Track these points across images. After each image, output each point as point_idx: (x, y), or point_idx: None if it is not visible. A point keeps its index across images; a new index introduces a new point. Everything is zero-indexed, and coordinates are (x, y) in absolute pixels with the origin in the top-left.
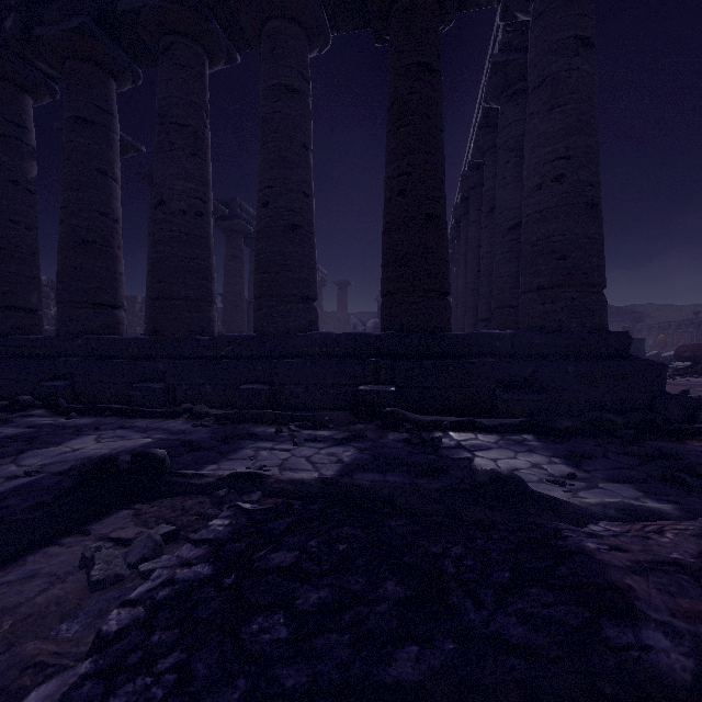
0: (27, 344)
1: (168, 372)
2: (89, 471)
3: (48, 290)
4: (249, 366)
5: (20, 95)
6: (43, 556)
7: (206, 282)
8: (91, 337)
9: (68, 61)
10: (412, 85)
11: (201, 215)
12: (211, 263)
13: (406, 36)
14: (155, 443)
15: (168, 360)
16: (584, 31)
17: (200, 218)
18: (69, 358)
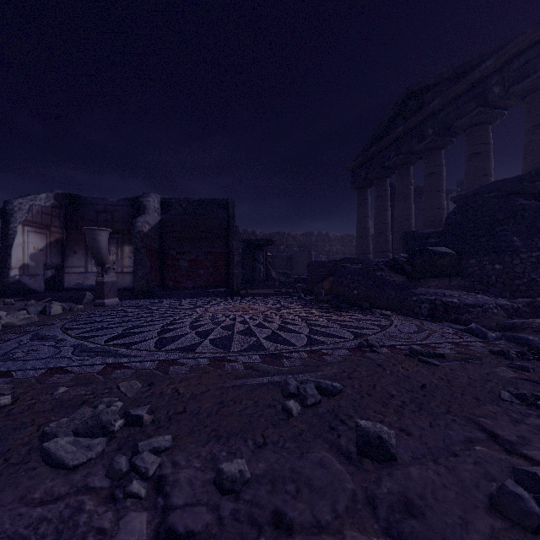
0: None
1: None
2: None
3: None
4: None
5: (366, 190)
6: None
7: None
8: None
9: (375, 180)
10: (468, 164)
11: (407, 220)
12: None
13: (467, 145)
14: None
15: None
16: (537, 122)
17: (407, 222)
18: None
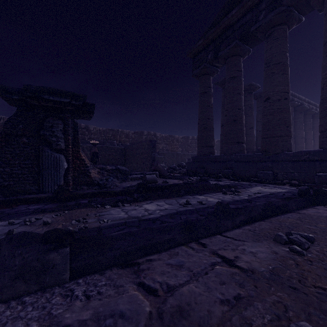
0: (215, 158)
1: (274, 167)
2: (304, 191)
3: (196, 141)
4: (321, 164)
5: (209, 77)
6: (311, 210)
7: (288, 128)
8: (237, 154)
9: (228, 59)
10: None
11: (286, 99)
12: (290, 119)
13: None
14: (290, 191)
15: (272, 162)
16: None
17: (285, 100)
18: (230, 162)
